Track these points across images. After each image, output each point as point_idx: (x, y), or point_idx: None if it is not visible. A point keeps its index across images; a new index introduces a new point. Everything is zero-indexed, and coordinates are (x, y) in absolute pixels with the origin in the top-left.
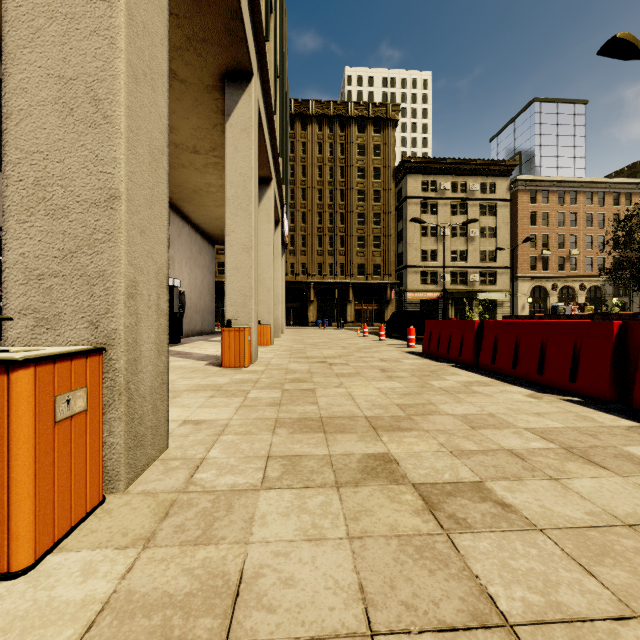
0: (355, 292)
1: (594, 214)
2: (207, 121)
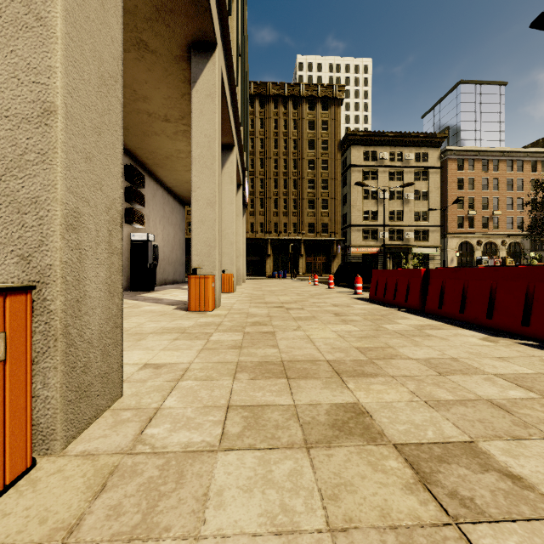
0: (306, 247)
1: (514, 179)
2: (176, 91)
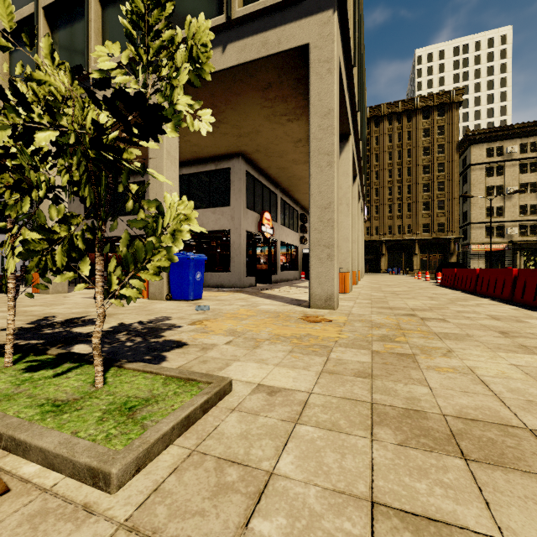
0: (420, 246)
1: None
2: None
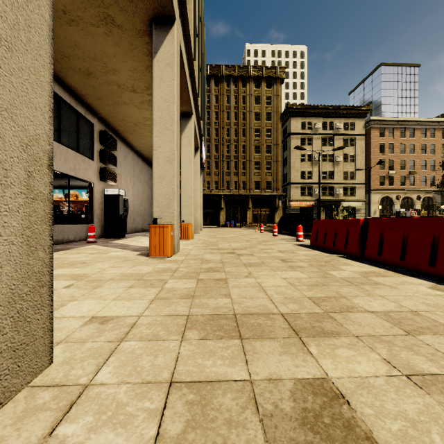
0: (253, 201)
1: (427, 144)
2: (141, 63)
